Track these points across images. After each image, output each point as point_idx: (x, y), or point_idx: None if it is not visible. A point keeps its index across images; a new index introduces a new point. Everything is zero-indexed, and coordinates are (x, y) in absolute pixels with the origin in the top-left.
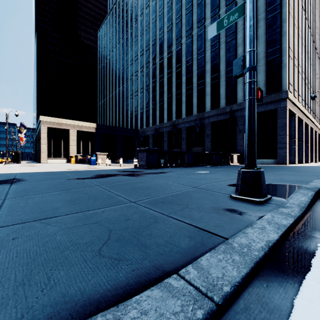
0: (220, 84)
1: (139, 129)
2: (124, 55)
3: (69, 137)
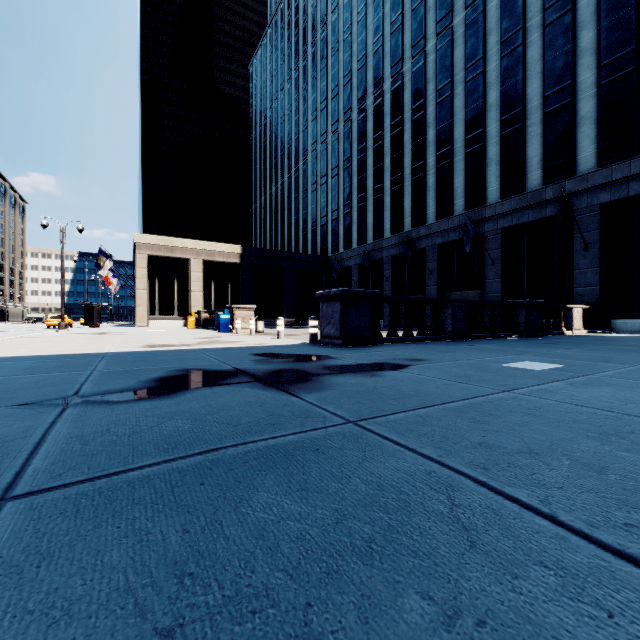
0: (526, 134)
1: (329, 254)
2: (299, 103)
3: (189, 275)
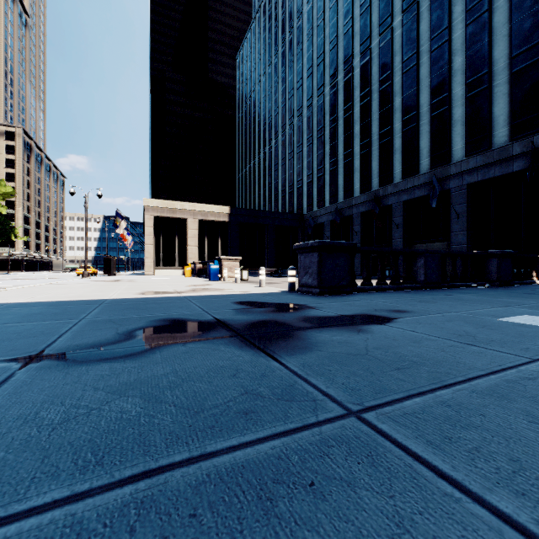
0: (492, 94)
1: (304, 213)
2: (278, 84)
3: (186, 232)
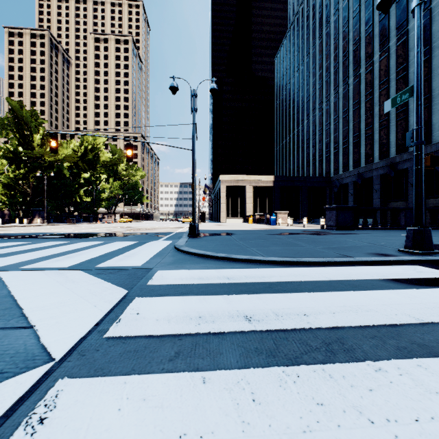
0: None
1: (331, 176)
2: (309, 77)
3: (245, 195)
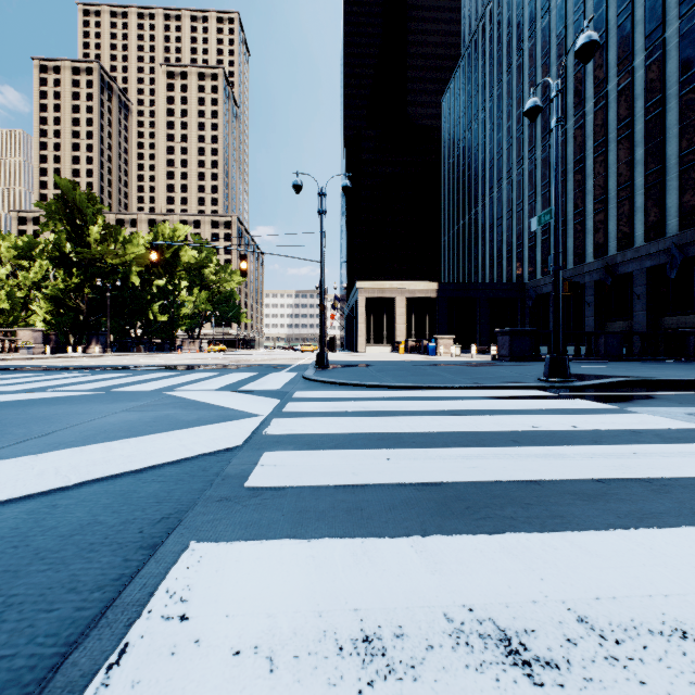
0: None
1: (525, 281)
2: (493, 131)
3: (394, 310)
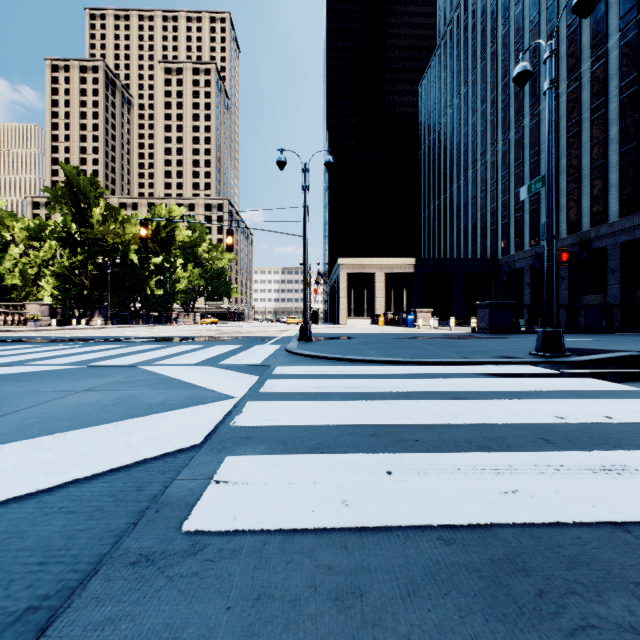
0: None
1: (499, 257)
2: (467, 115)
3: (374, 285)
